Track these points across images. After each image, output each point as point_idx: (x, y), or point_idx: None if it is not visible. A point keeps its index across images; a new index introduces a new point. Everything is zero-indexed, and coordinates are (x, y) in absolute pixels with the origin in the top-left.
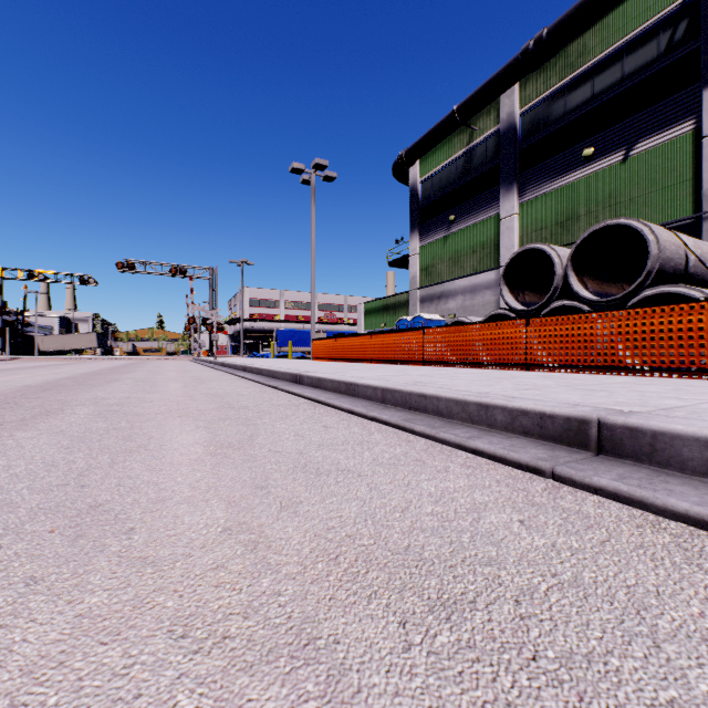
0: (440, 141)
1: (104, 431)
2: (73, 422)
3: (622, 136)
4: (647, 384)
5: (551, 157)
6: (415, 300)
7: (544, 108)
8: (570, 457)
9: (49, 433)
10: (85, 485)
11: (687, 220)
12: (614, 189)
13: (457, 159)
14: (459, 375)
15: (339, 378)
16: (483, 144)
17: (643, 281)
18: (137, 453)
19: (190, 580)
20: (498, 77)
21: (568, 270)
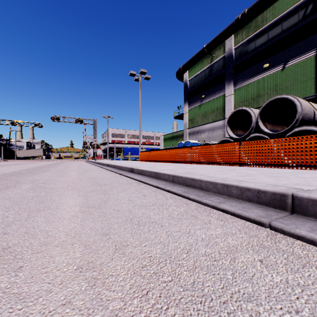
0: (198, 61)
1: (31, 198)
2: (17, 192)
3: (281, 58)
4: (302, 173)
5: (249, 68)
6: (186, 134)
7: (245, 46)
8: (277, 215)
9: (2, 199)
10: (6, 232)
11: (312, 96)
12: (278, 83)
13: (205, 70)
14: (208, 168)
15: (151, 170)
16: (217, 62)
17: (294, 124)
18: (43, 211)
19: (44, 316)
20: (224, 32)
21: (258, 119)
